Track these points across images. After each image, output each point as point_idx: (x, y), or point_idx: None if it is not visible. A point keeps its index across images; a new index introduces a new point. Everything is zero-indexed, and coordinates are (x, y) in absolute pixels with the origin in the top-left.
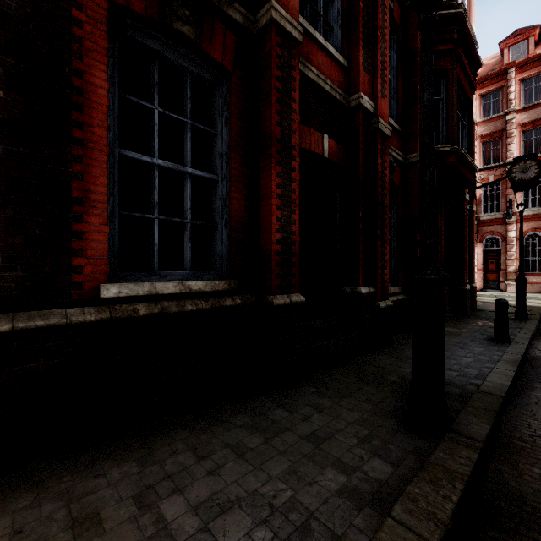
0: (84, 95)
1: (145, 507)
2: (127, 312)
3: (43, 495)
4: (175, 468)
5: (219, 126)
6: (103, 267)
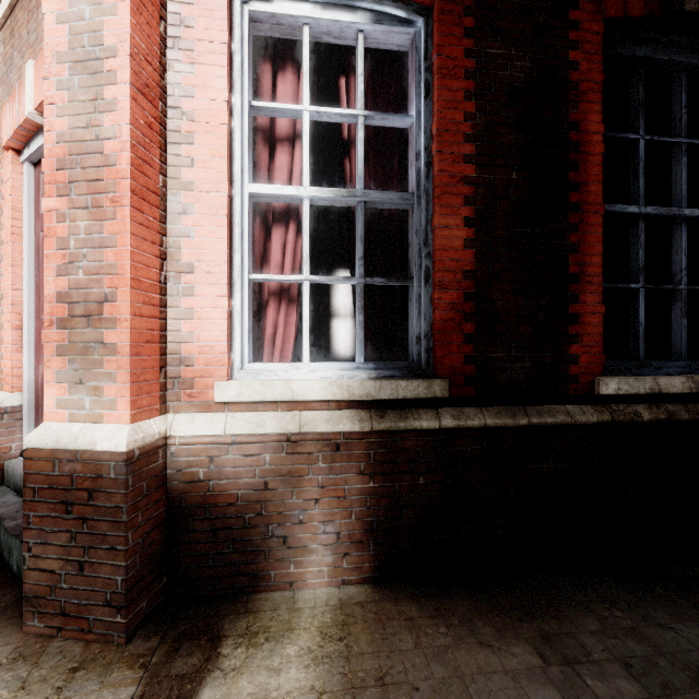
0: (579, 150)
1: None
2: (628, 415)
3: (608, 625)
4: None
5: None
6: (598, 356)
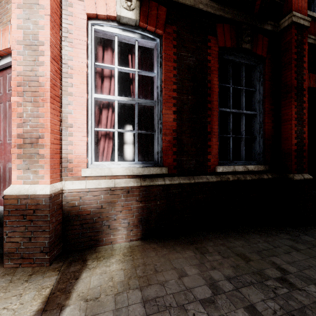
0: (211, 90)
1: (263, 257)
2: (225, 178)
3: (216, 243)
4: (265, 247)
5: (257, 86)
6: (217, 159)
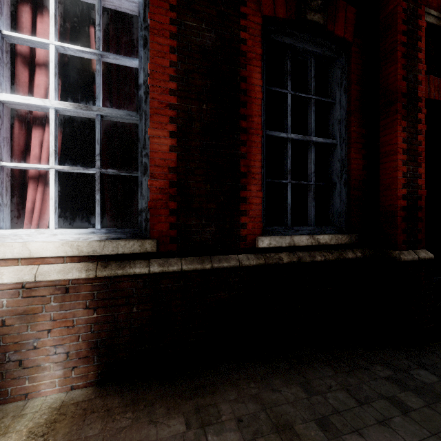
0: (247, 95)
1: (331, 437)
2: (275, 259)
3: (242, 394)
4: (339, 405)
5: (337, 95)
6: (259, 224)
